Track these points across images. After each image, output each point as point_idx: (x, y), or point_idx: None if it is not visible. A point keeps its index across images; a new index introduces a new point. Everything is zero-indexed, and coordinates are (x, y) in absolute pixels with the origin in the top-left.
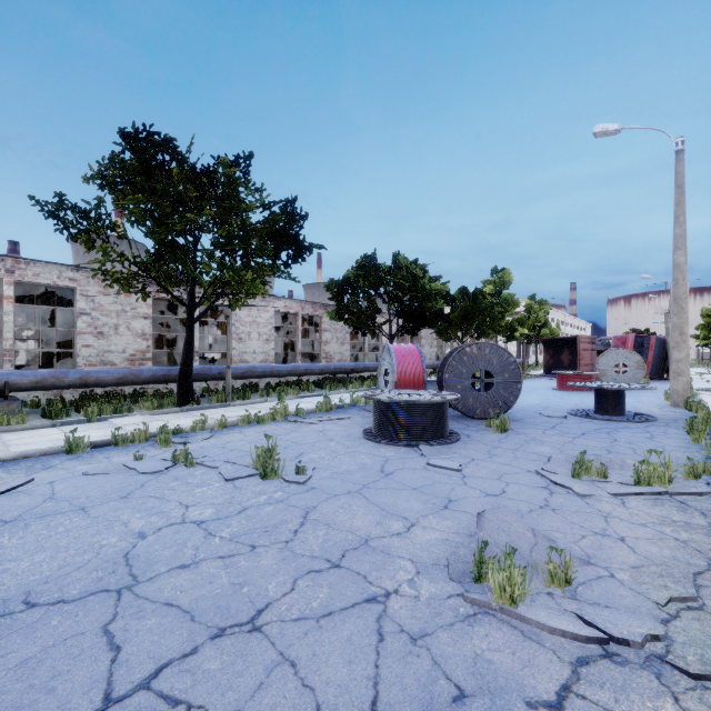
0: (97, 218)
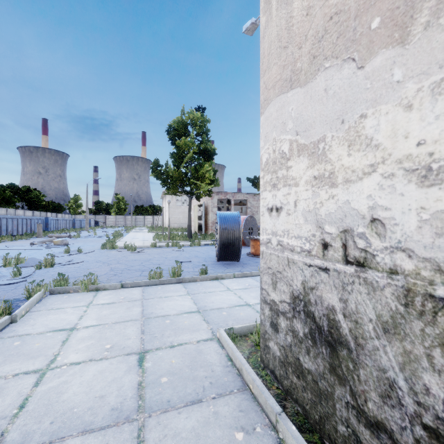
0: None
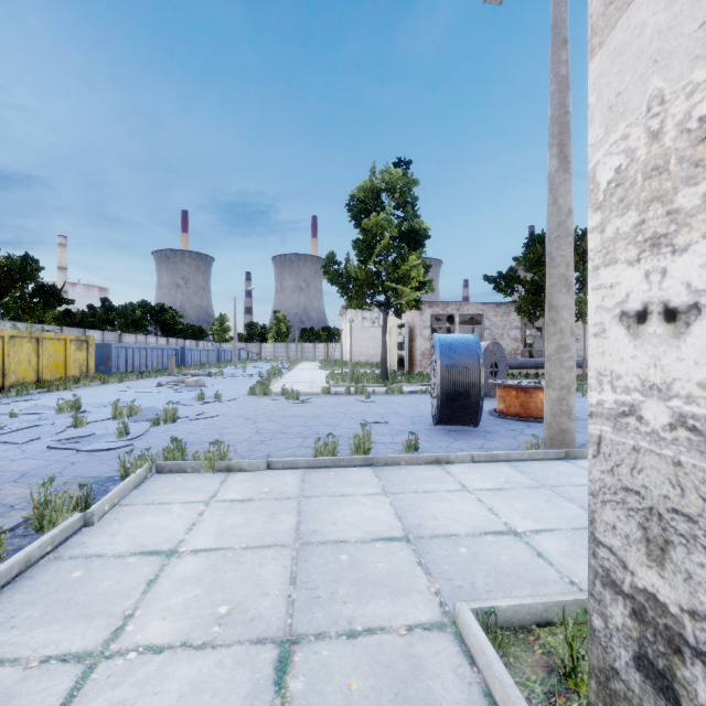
0: (514, 280)
